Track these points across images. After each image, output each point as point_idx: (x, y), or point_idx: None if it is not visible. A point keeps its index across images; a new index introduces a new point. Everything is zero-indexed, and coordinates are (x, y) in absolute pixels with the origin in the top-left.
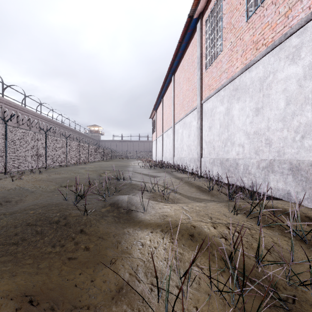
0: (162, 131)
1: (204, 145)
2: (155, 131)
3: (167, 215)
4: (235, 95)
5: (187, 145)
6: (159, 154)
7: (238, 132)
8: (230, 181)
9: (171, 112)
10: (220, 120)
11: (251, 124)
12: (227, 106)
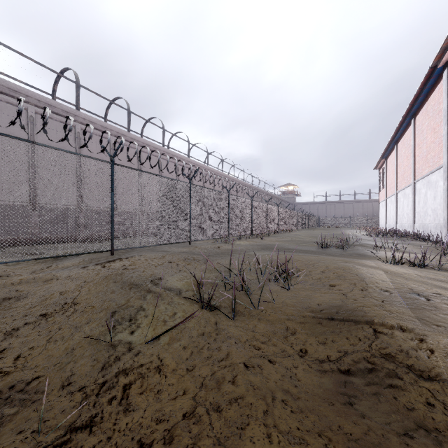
0: (395, 189)
1: None
2: (383, 188)
3: None
4: None
5: (432, 209)
6: (390, 221)
7: None
8: None
9: (410, 165)
10: None
11: None
12: None
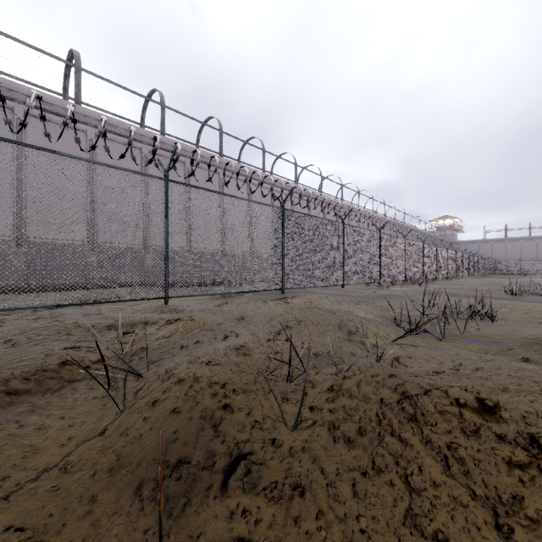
0: None
1: None
2: None
3: None
4: None
5: None
6: None
7: None
8: None
9: None
10: None
11: None
12: None
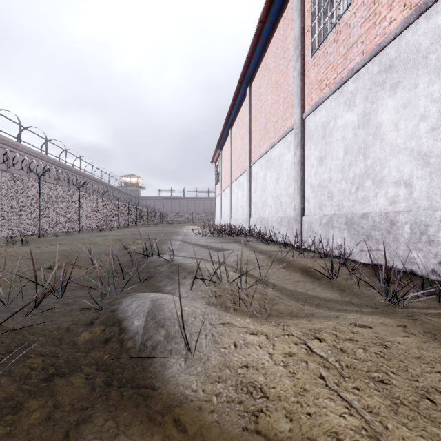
0: (230, 180)
1: (307, 192)
2: (219, 181)
3: (266, 392)
4: (386, 81)
5: (275, 196)
6: (225, 216)
7: (395, 157)
8: (372, 259)
9: (245, 146)
10: (346, 140)
11: (434, 132)
12: (363, 109)
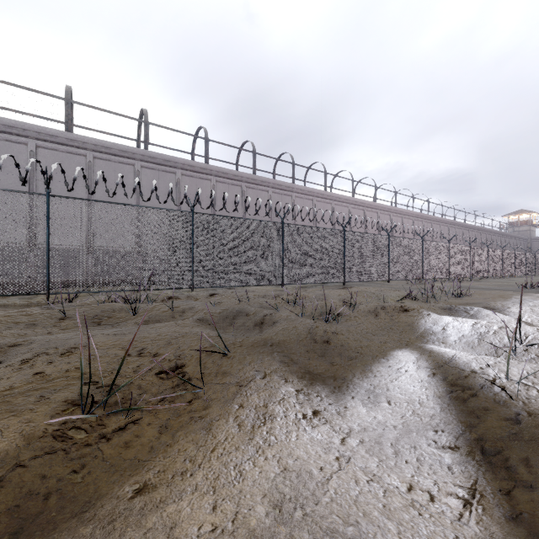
0: None
1: None
2: None
3: None
4: None
5: None
6: None
7: None
8: None
9: None
10: None
11: None
12: None
